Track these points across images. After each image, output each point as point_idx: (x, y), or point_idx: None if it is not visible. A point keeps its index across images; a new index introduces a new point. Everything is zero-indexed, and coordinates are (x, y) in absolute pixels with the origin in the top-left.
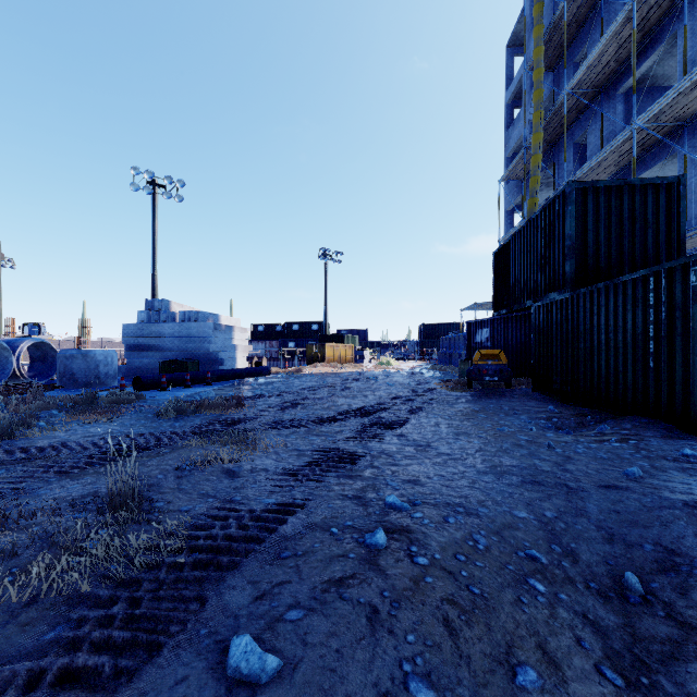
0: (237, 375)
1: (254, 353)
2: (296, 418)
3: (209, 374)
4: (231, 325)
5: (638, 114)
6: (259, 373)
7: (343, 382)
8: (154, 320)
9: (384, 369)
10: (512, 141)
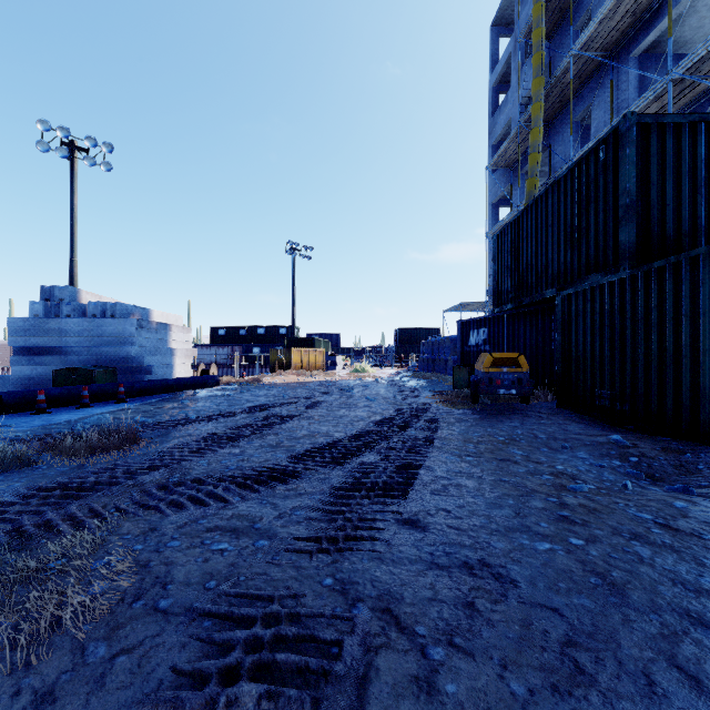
0: (170, 387)
1: (213, 359)
2: (214, 473)
3: (122, 386)
4: (168, 323)
5: (651, 84)
6: (203, 383)
7: (309, 396)
8: (53, 314)
9: (360, 378)
10: (498, 126)
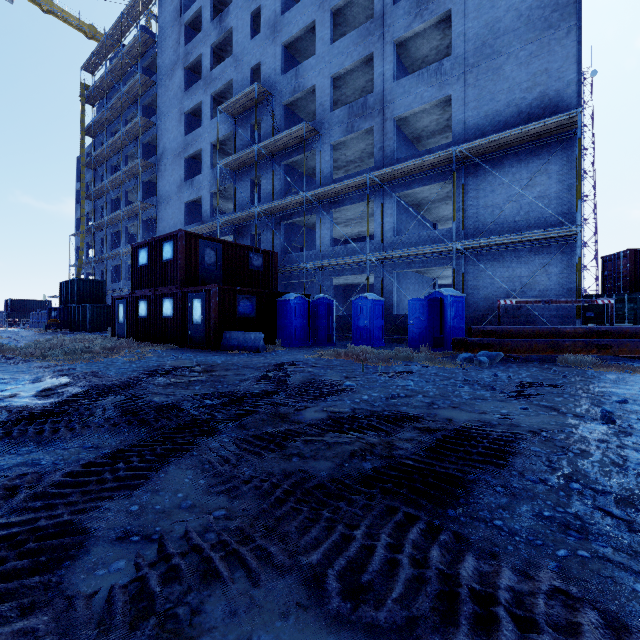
0: None
1: None
2: None
3: None
4: None
5: (120, 240)
6: None
7: None
8: None
9: None
10: (79, 212)
